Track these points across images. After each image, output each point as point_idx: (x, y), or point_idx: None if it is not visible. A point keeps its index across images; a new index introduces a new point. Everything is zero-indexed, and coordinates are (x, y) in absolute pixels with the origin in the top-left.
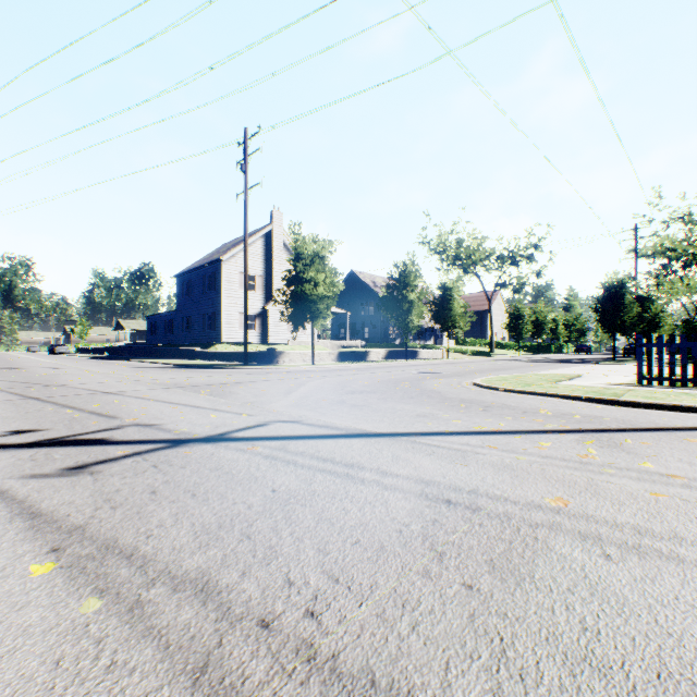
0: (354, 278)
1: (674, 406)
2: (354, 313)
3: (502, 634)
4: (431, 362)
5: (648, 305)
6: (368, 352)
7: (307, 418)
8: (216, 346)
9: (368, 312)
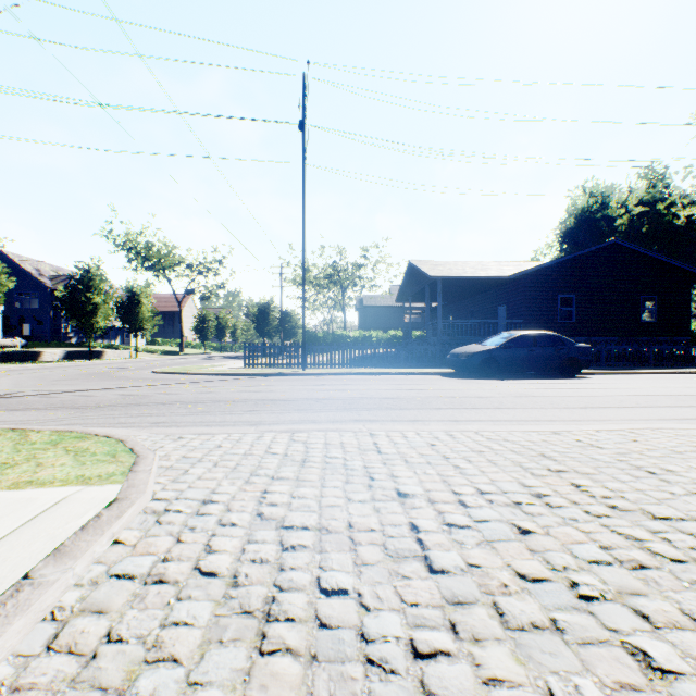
0: (6, 260)
1: (241, 374)
2: (6, 304)
3: (140, 401)
4: (120, 361)
5: (289, 319)
6: (42, 352)
7: (42, 390)
8: None
9: (31, 304)
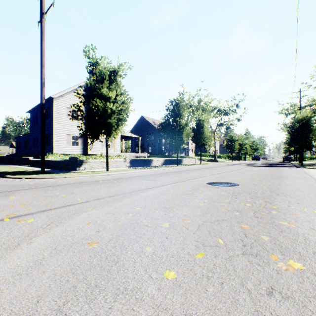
0: (143, 119)
1: None
2: (143, 138)
3: None
4: (193, 166)
5: None
6: (152, 160)
7: None
8: (48, 156)
9: (151, 138)
